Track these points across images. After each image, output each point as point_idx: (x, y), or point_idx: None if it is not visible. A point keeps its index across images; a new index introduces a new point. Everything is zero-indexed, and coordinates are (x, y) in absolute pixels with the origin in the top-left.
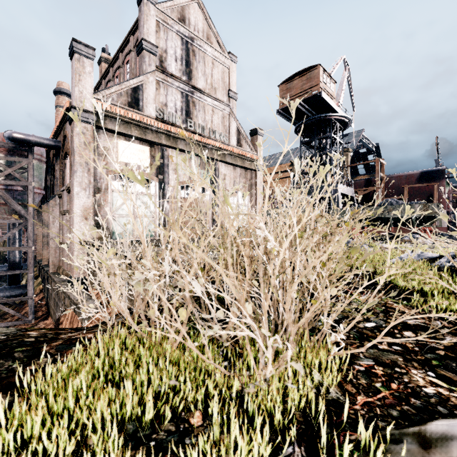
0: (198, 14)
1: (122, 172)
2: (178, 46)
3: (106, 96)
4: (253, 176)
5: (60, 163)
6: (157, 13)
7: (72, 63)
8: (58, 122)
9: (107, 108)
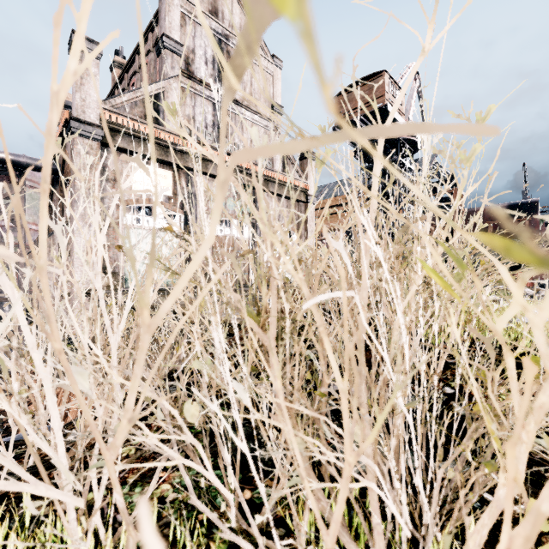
0: (235, 6)
1: (137, 202)
2: (208, 45)
3: (117, 106)
4: (303, 210)
5: (59, 191)
6: (182, 3)
7: None
8: (56, 139)
9: (117, 121)
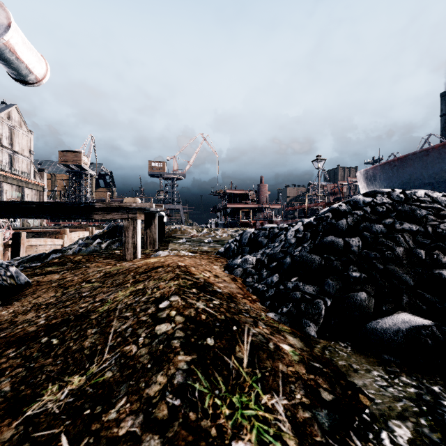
0: (16, 113)
1: None
2: (7, 131)
3: None
4: (42, 194)
5: None
6: None
7: None
8: None
9: None
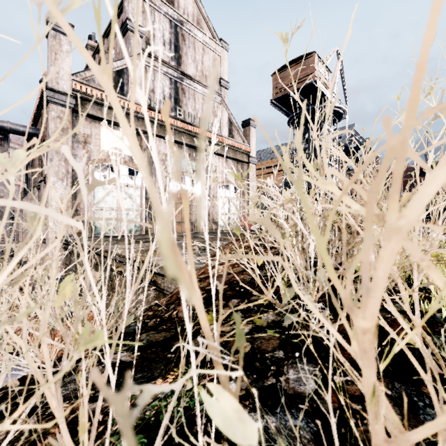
0: None
1: (105, 161)
2: (166, 29)
3: (87, 79)
4: (246, 169)
5: None
6: None
7: (48, 40)
8: (35, 107)
9: (87, 91)
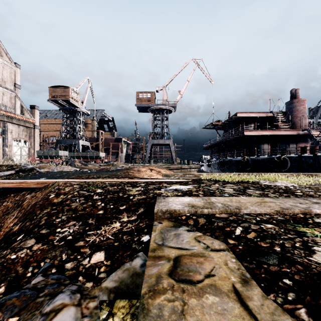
0: None
1: None
2: None
3: None
4: (32, 131)
5: None
6: None
7: None
8: None
9: None
